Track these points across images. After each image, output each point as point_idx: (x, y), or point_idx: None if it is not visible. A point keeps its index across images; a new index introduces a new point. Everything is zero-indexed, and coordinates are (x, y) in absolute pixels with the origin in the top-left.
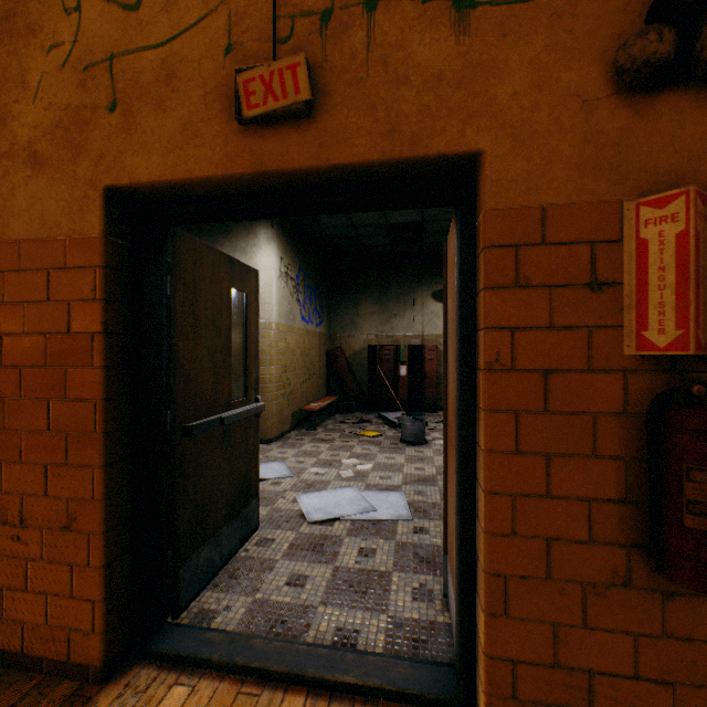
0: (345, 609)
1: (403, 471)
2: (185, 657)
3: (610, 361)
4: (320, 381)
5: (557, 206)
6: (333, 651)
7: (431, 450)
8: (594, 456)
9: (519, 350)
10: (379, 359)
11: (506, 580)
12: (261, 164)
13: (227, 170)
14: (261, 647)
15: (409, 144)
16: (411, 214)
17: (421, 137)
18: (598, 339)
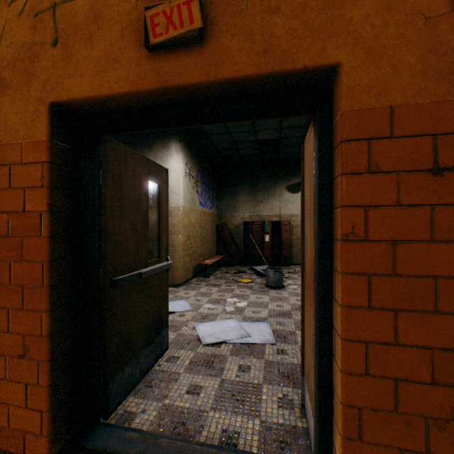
0: (228, 414)
1: (268, 307)
2: (109, 453)
3: (449, 233)
4: (212, 245)
5: (403, 105)
6: (219, 451)
7: (287, 292)
8: (436, 312)
9: (371, 224)
10: (251, 231)
11: (360, 411)
12: (164, 80)
13: (138, 86)
14: (166, 446)
15: (280, 60)
16: (273, 133)
17: (289, 54)
18: (439, 215)
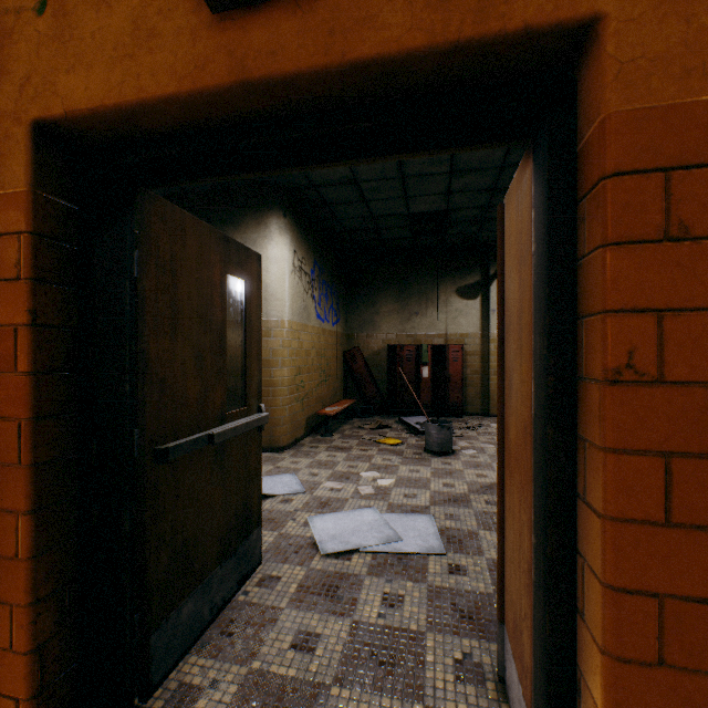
0: (366, 693)
1: (430, 487)
2: None
3: None
4: (337, 383)
5: None
6: None
7: (459, 461)
8: None
9: (670, 348)
10: (399, 360)
11: None
12: (242, 68)
13: (194, 82)
14: None
15: (474, 14)
16: (436, 202)
17: (494, 1)
18: None
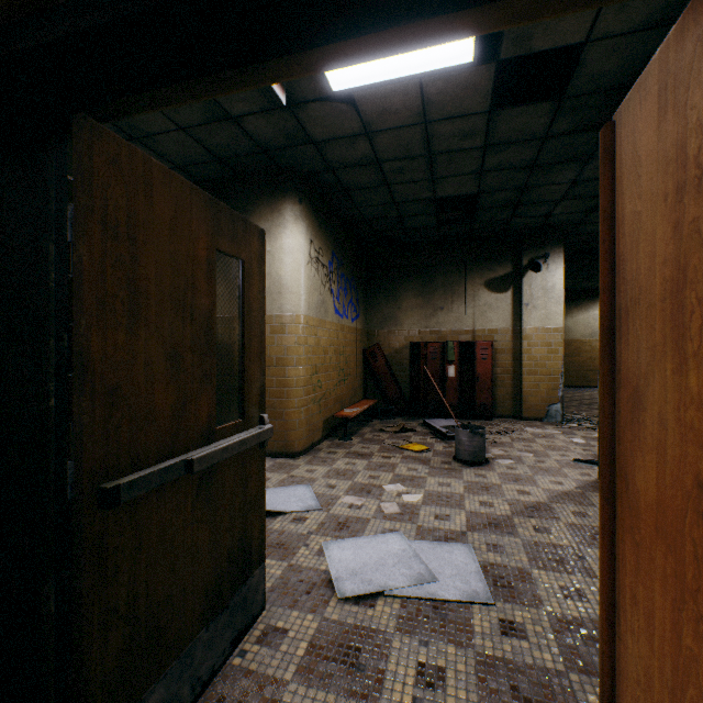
0: None
1: (465, 506)
2: None
3: None
4: (356, 383)
5: None
6: None
7: (495, 473)
8: None
9: None
10: (423, 358)
11: None
12: None
13: None
14: None
15: None
16: (465, 183)
17: None
18: None
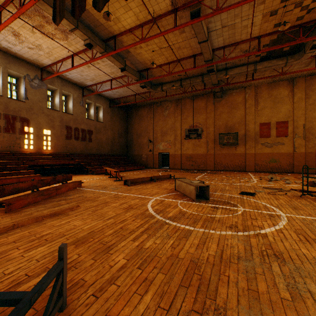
0: None
1: None
2: None
3: None
4: None
5: None
6: None
7: None
8: None
9: None
10: None
11: None
12: None
13: None
14: None
15: None
16: None
17: None
18: None
